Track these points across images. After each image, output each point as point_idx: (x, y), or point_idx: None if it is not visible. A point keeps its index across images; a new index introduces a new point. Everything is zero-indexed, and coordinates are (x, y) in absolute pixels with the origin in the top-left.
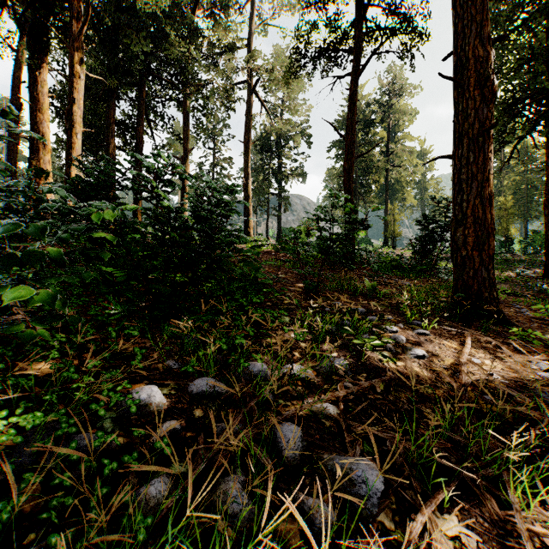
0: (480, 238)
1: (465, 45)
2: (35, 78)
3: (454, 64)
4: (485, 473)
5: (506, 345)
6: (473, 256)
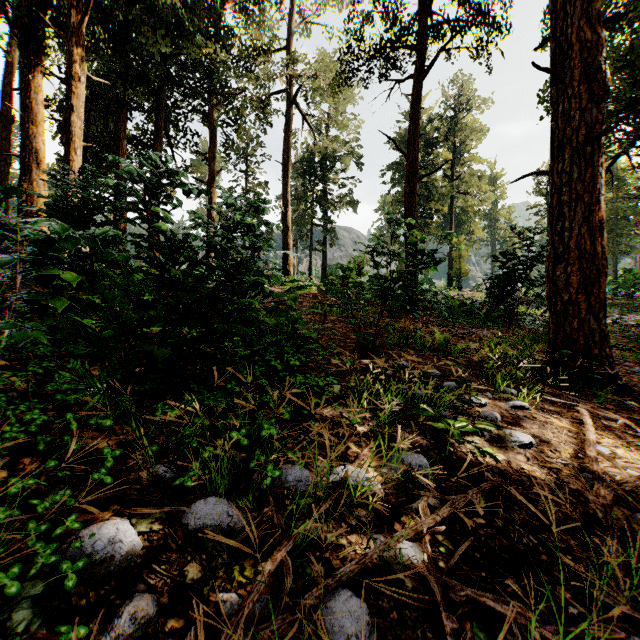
0: (588, 277)
1: (566, 27)
2: (27, 82)
3: (551, 53)
4: None
5: (633, 422)
6: (579, 302)
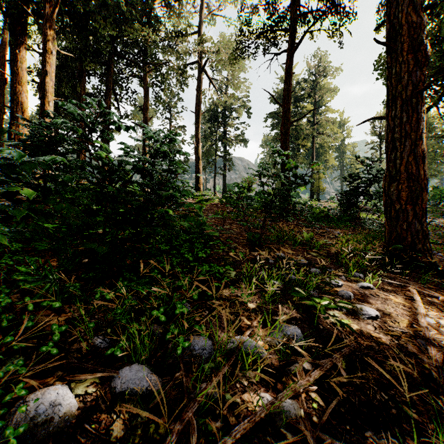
0: (414, 192)
1: (398, 12)
2: (15, 55)
3: (387, 31)
4: None
5: None
6: (407, 210)
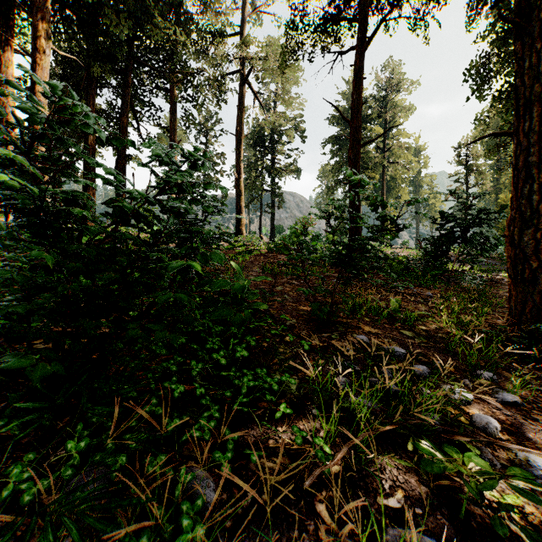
0: None
1: None
2: None
3: (514, 6)
4: None
5: None
6: None
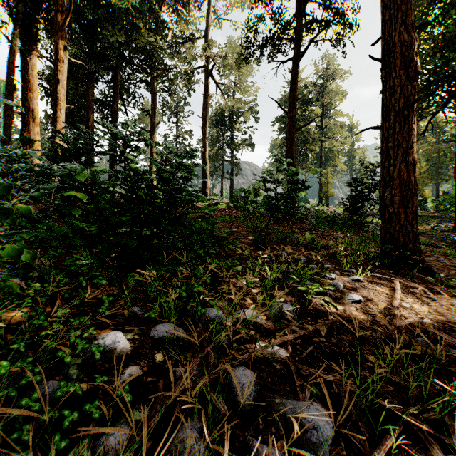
0: (405, 197)
1: (392, 31)
2: (26, 63)
3: (382, 48)
4: (427, 417)
5: (430, 290)
6: (399, 213)
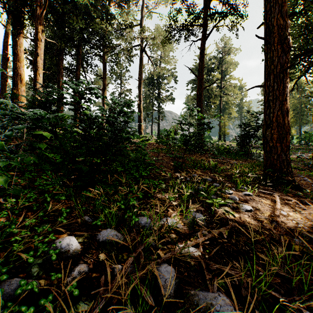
0: (281, 135)
1: (271, 18)
2: (15, 42)
3: (264, 30)
4: (308, 304)
5: (300, 201)
6: (277, 146)
